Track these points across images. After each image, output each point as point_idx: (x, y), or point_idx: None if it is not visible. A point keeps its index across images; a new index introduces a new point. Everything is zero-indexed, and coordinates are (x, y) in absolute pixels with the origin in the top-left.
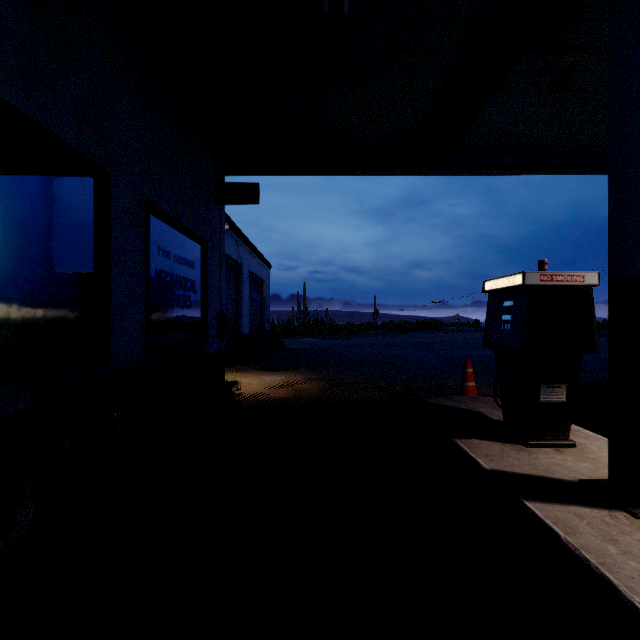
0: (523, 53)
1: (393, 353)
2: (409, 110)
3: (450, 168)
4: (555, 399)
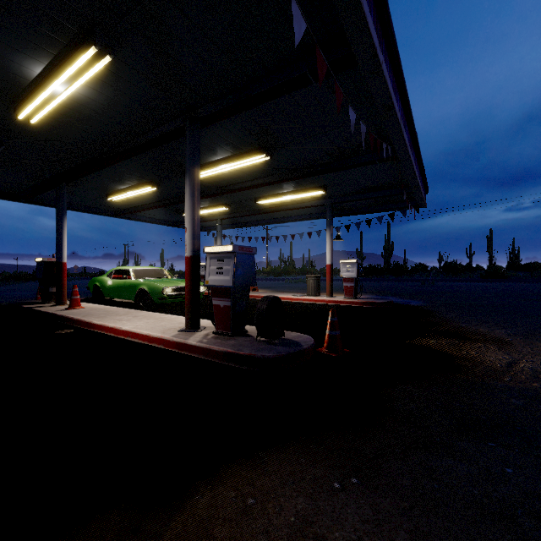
0: (50, 190)
1: (1, 294)
2: (6, 184)
3: (33, 203)
4: (54, 291)
